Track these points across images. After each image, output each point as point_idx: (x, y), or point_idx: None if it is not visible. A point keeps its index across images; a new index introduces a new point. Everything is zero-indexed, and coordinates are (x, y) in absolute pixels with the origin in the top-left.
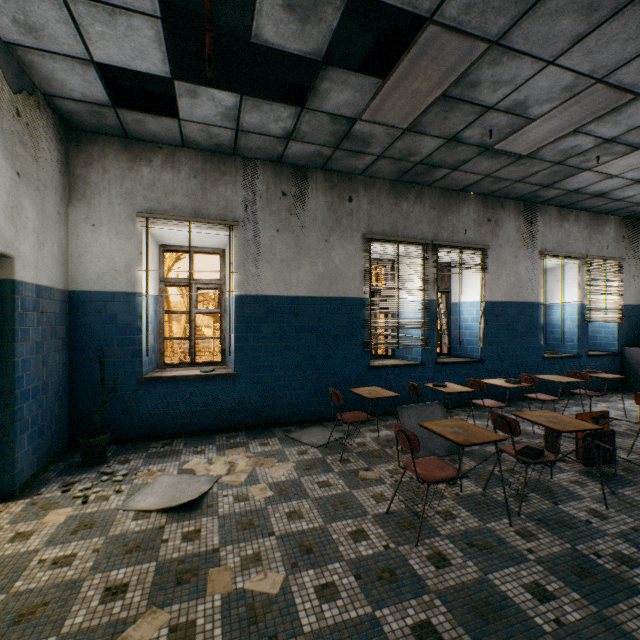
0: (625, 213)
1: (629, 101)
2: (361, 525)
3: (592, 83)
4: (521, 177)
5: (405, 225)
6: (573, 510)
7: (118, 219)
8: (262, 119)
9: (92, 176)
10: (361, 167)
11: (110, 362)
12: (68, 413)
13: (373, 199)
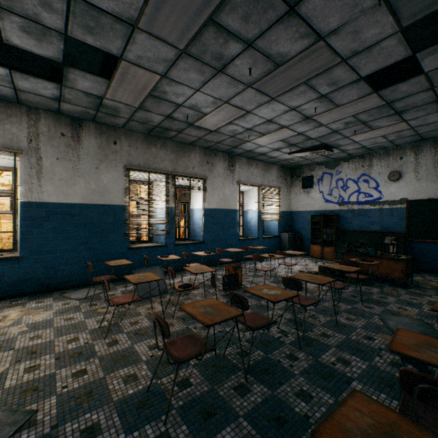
0: (280, 164)
1: (245, 113)
2: (79, 335)
3: (224, 103)
4: (219, 141)
5: (154, 161)
6: None
7: None
8: (33, 86)
9: None
10: (121, 124)
11: None
12: None
13: (132, 144)
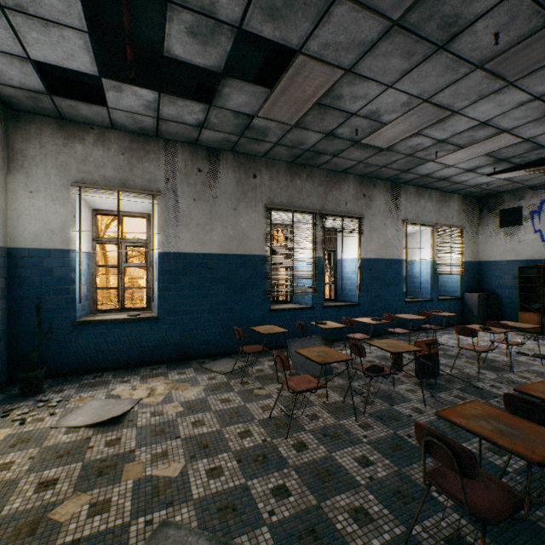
0: (464, 192)
1: (449, 115)
2: (248, 427)
3: (421, 102)
4: (385, 164)
5: (299, 198)
6: (402, 409)
7: (54, 187)
8: (178, 111)
9: (30, 150)
10: (263, 151)
11: (46, 308)
12: (7, 353)
13: (273, 176)
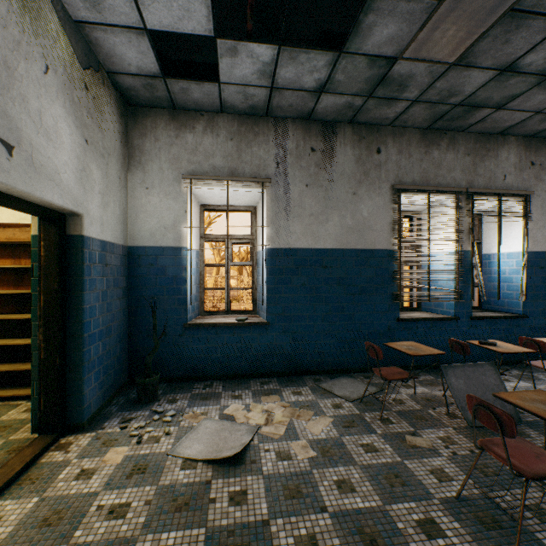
0: None
1: None
2: (429, 513)
3: None
4: None
5: (436, 174)
6: None
7: (167, 182)
8: (297, 72)
9: (146, 145)
10: (391, 116)
11: (160, 309)
12: (127, 353)
13: (402, 149)
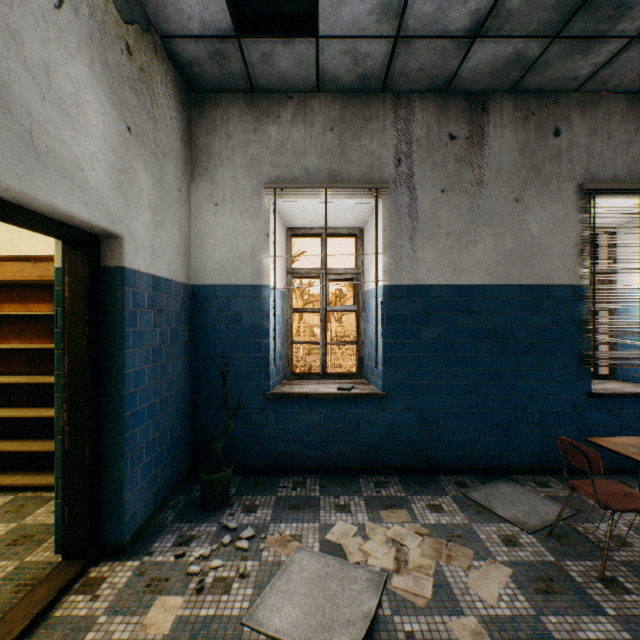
0: None
1: None
2: None
3: None
4: None
5: None
6: None
7: (242, 195)
8: None
9: (215, 145)
10: (583, 73)
11: (233, 372)
12: (190, 431)
13: (596, 127)
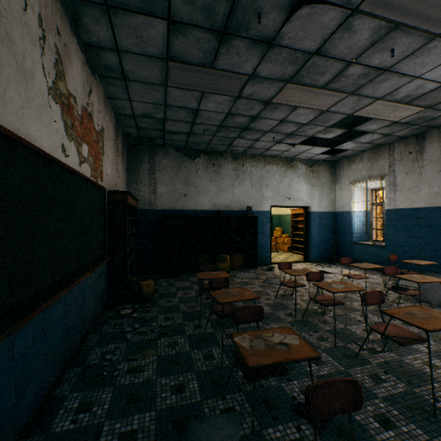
0: None
1: None
2: None
3: None
4: None
5: None
6: None
7: (346, 186)
8: (366, 139)
9: (340, 174)
10: None
11: (344, 235)
12: (335, 250)
13: None
